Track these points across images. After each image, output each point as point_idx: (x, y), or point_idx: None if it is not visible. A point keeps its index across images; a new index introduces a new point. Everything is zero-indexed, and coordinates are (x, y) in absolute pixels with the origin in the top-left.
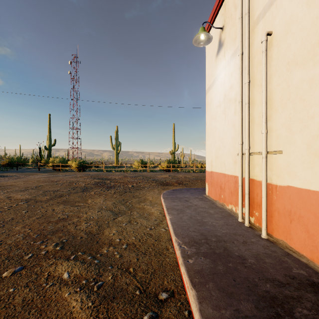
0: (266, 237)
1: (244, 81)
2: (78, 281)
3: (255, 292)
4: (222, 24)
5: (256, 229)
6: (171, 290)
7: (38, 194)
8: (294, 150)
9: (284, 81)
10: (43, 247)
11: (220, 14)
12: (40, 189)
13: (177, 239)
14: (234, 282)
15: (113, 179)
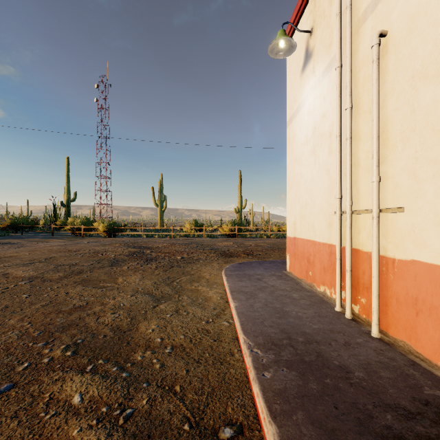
0: (378, 336)
1: (343, 107)
2: (95, 408)
3: (370, 429)
4: (310, 26)
5: (363, 322)
6: (239, 422)
7: (47, 269)
8: (422, 206)
9: (406, 104)
10: (46, 352)
11: (307, 12)
12: (51, 262)
13: (246, 340)
14: (335, 410)
15: (156, 248)
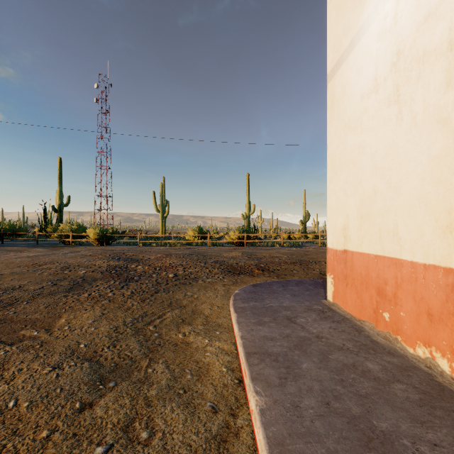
0: None
1: None
2: None
3: None
4: None
5: None
6: None
7: None
8: None
9: None
10: None
11: None
12: None
13: None
14: None
15: (145, 261)
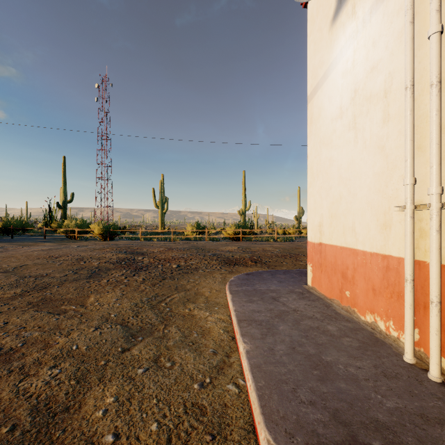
0: None
1: (416, 43)
2: None
3: None
4: None
5: None
6: None
7: (4, 283)
8: None
9: None
10: None
11: None
12: (18, 273)
13: None
14: None
15: (150, 254)
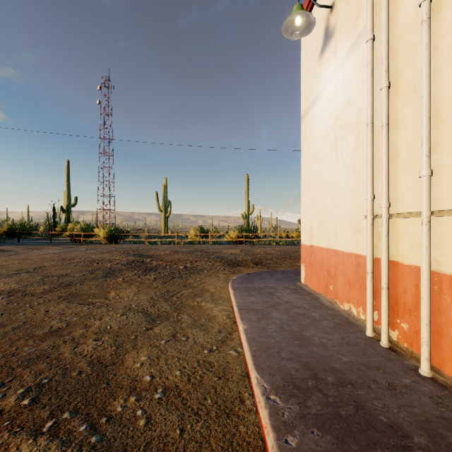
0: (430, 374)
1: (376, 89)
2: None
3: None
4: (331, 0)
5: (404, 353)
6: None
7: (32, 281)
8: None
9: None
10: None
11: None
12: (40, 273)
13: (260, 380)
14: None
15: (157, 256)
